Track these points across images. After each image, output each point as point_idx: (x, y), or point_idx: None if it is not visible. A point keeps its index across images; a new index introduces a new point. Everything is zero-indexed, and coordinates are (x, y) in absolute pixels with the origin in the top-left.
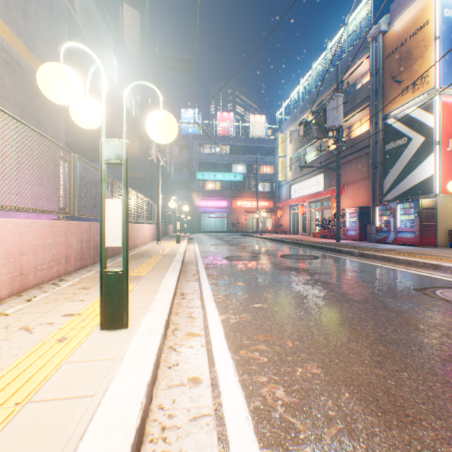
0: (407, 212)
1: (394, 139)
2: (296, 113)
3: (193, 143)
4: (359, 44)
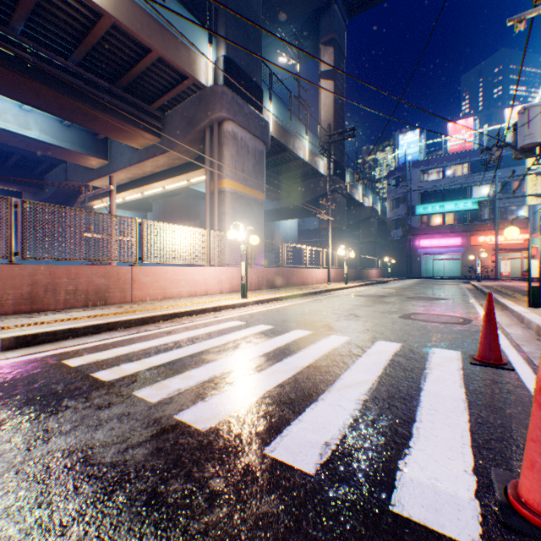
0: None
1: None
2: None
3: (411, 172)
4: None
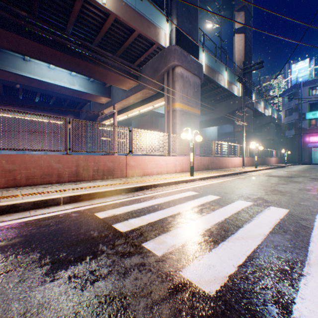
0: None
1: None
2: None
3: (302, 89)
4: None
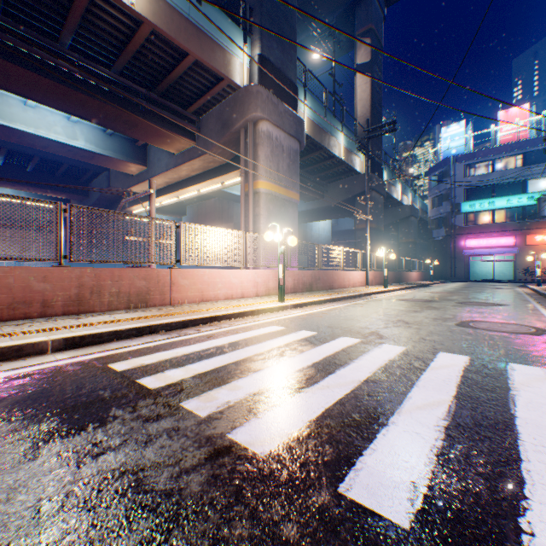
0: None
1: None
2: None
3: (456, 166)
4: None
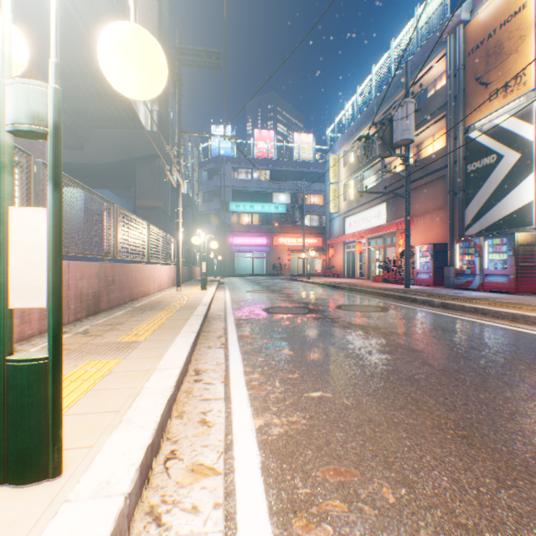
0: (497, 250)
1: (479, 157)
2: (352, 129)
3: (226, 166)
4: (432, 40)
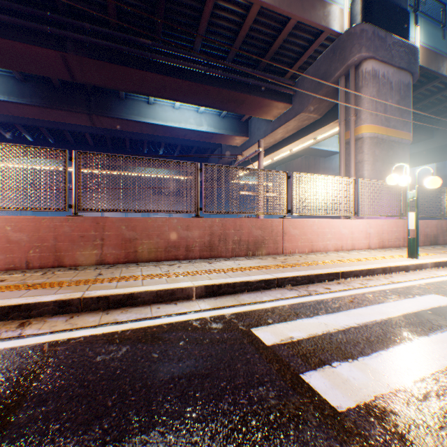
0: None
1: None
2: None
3: None
4: None
